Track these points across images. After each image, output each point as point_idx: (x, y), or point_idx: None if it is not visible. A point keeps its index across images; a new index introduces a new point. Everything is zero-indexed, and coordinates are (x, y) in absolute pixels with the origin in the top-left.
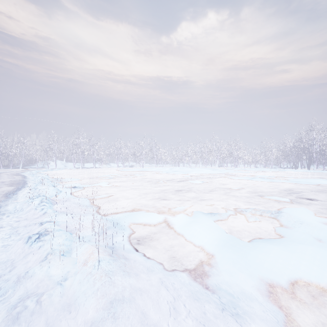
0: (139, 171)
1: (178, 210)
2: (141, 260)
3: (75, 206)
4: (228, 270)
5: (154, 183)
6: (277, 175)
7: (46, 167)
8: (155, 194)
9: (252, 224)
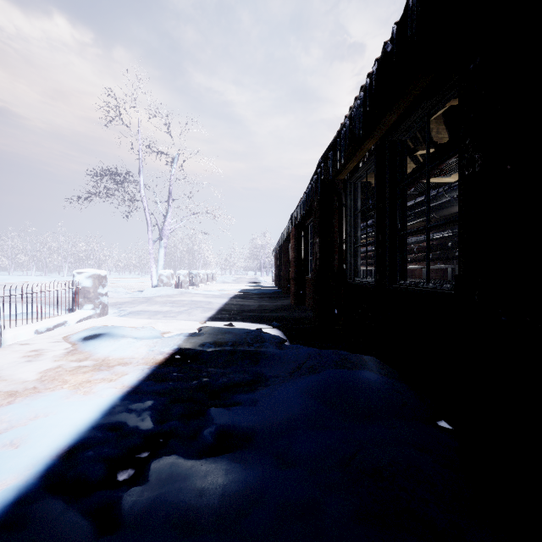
0: None
1: None
2: None
3: None
4: None
5: None
6: None
7: None
8: None
9: None
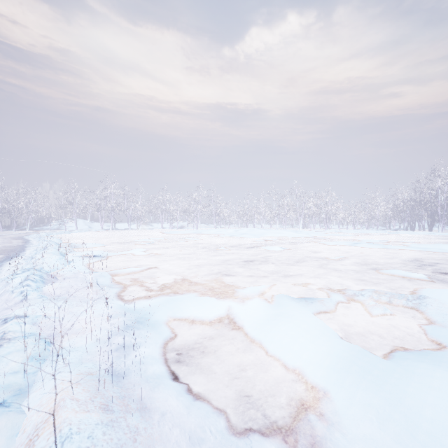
0: (191, 234)
1: (250, 293)
2: (179, 411)
3: (82, 286)
4: (370, 438)
5: (212, 250)
6: (388, 239)
7: (63, 228)
8: (213, 267)
9: (380, 320)
